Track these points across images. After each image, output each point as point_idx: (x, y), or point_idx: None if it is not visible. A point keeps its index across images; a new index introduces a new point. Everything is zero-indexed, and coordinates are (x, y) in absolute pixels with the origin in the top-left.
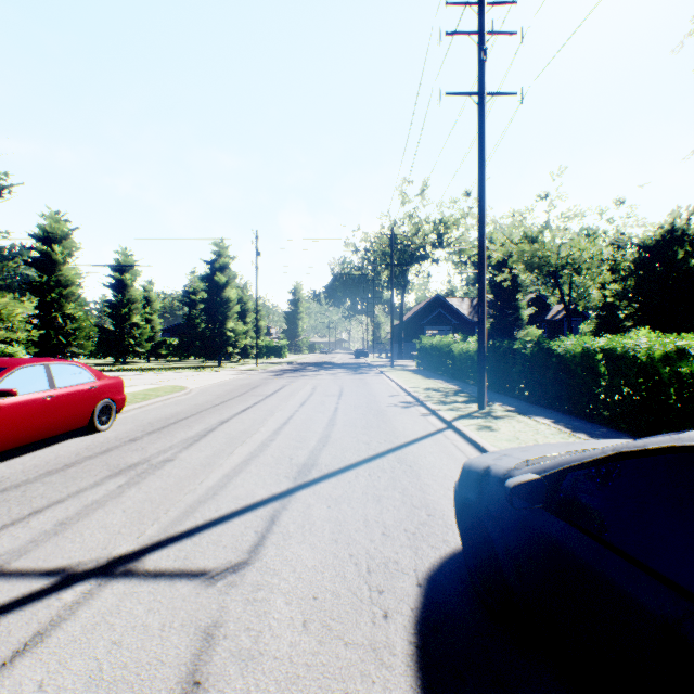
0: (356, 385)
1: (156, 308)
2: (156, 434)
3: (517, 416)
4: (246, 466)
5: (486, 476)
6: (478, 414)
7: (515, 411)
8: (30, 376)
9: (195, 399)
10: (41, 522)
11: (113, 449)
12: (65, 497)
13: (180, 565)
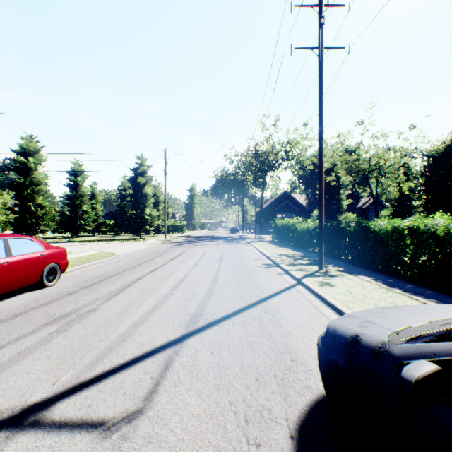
0: (231, 252)
1: (99, 200)
2: (88, 289)
3: (347, 275)
4: (150, 316)
5: (356, 345)
6: (319, 273)
7: (344, 271)
8: None
9: (121, 262)
10: None
11: (53, 301)
12: (5, 343)
13: (83, 414)
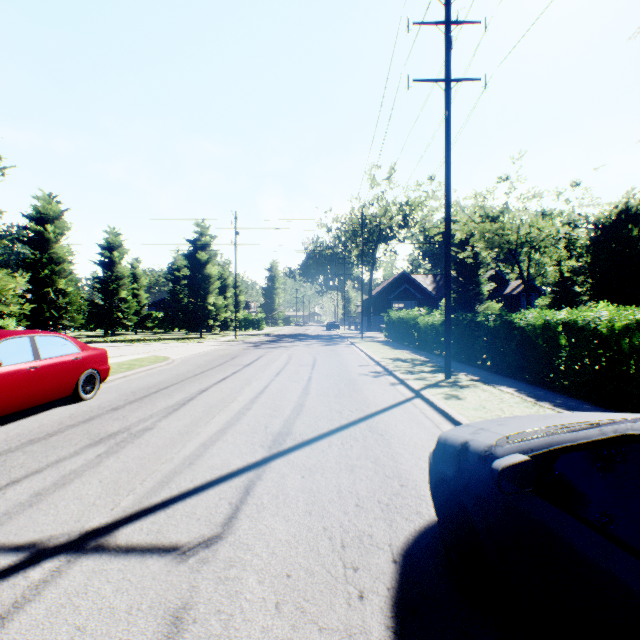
0: (328, 355)
1: (143, 284)
2: (138, 403)
3: (482, 386)
4: (223, 435)
5: (464, 452)
6: (445, 384)
7: (479, 380)
8: (15, 348)
9: (177, 369)
10: (17, 493)
11: (95, 418)
12: (44, 466)
13: (152, 539)
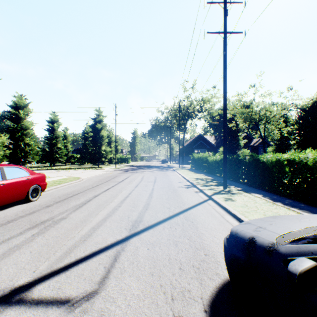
0: (162, 176)
1: (69, 140)
2: (60, 203)
3: (244, 193)
4: (104, 222)
5: (252, 245)
6: (224, 192)
7: (242, 190)
8: None
9: (84, 184)
10: None
11: (36, 211)
12: (0, 242)
13: (54, 294)
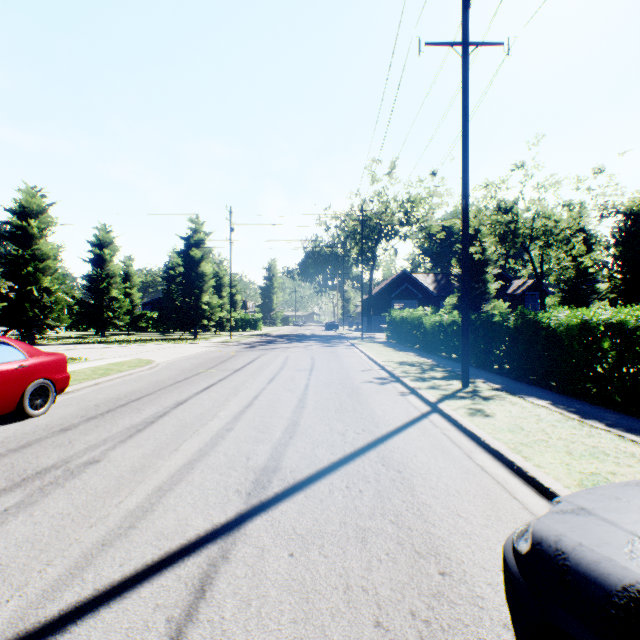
0: (327, 358)
1: (136, 282)
2: (96, 420)
3: (508, 397)
4: (188, 472)
5: None
6: (464, 394)
7: (502, 389)
8: None
9: (158, 374)
10: None
11: (33, 443)
12: None
13: None
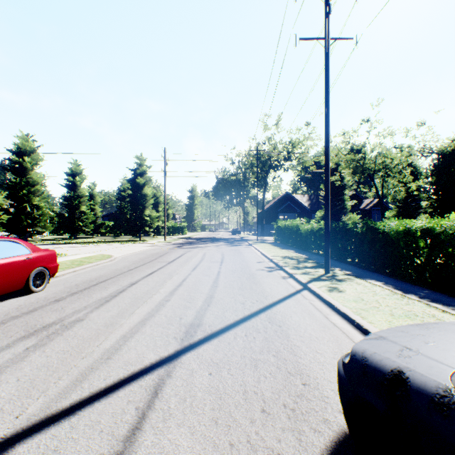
0: (233, 254)
1: (98, 201)
2: (78, 294)
3: (355, 279)
4: (142, 327)
5: (401, 386)
6: (325, 277)
7: (352, 275)
8: None
9: (116, 265)
10: None
11: (37, 309)
12: None
13: None
